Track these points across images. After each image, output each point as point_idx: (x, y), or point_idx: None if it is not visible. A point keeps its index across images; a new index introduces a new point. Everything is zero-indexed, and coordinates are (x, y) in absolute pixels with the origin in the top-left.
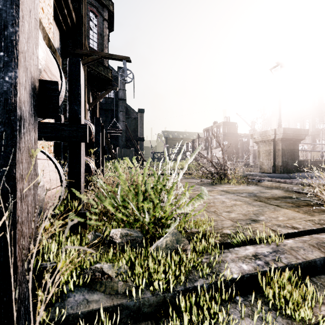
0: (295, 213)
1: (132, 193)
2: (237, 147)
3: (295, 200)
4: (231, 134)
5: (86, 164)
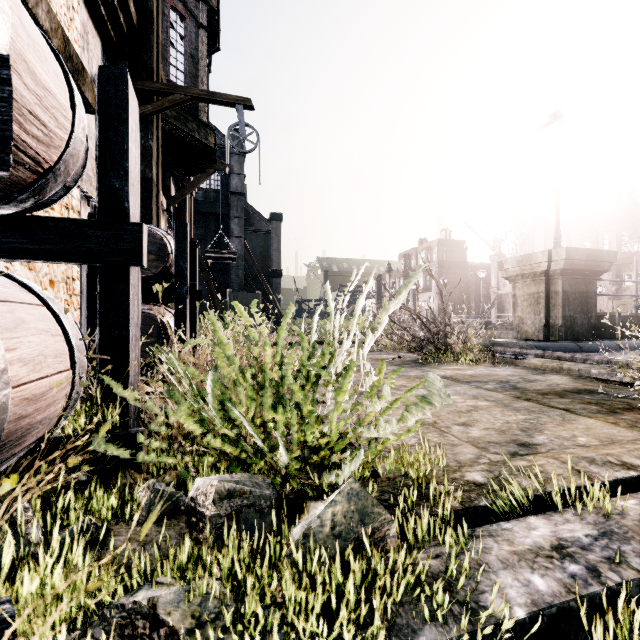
0: (610, 427)
1: (249, 387)
2: (467, 289)
3: (602, 397)
4: (454, 264)
5: (156, 321)
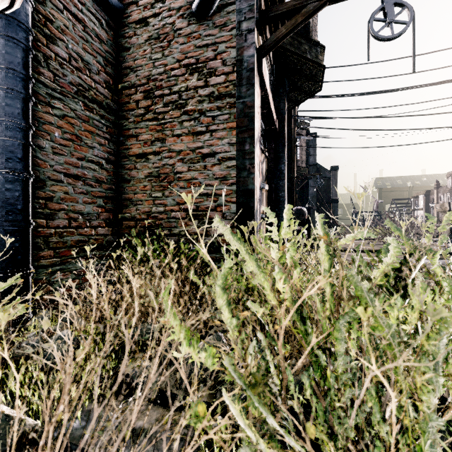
0: None
1: None
2: None
3: None
4: None
5: None
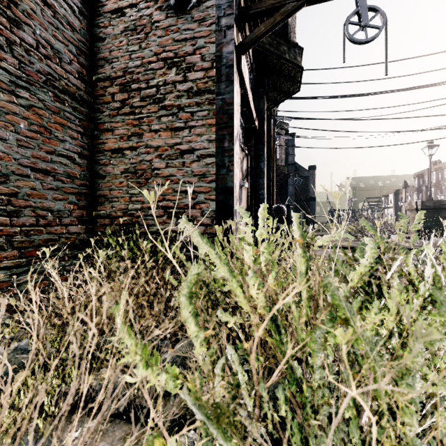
0: None
1: None
2: None
3: None
4: None
5: None
